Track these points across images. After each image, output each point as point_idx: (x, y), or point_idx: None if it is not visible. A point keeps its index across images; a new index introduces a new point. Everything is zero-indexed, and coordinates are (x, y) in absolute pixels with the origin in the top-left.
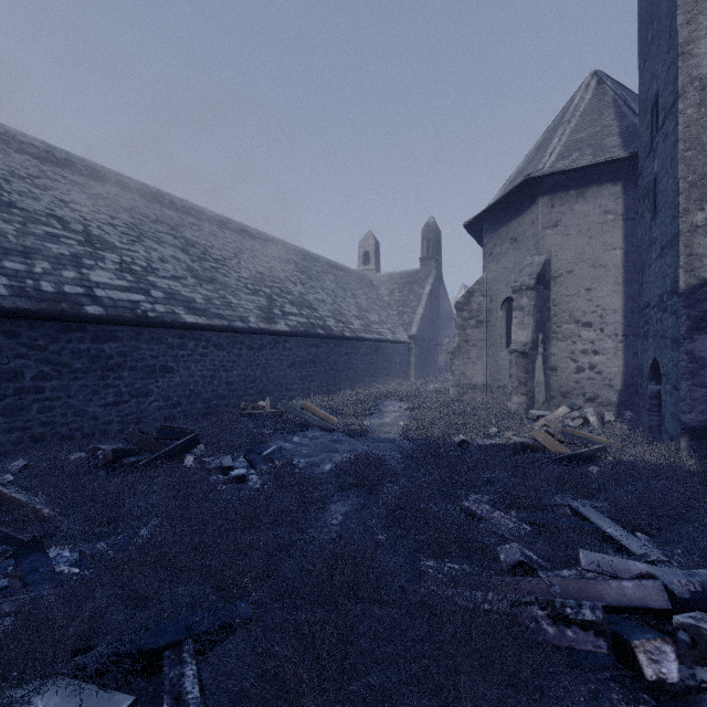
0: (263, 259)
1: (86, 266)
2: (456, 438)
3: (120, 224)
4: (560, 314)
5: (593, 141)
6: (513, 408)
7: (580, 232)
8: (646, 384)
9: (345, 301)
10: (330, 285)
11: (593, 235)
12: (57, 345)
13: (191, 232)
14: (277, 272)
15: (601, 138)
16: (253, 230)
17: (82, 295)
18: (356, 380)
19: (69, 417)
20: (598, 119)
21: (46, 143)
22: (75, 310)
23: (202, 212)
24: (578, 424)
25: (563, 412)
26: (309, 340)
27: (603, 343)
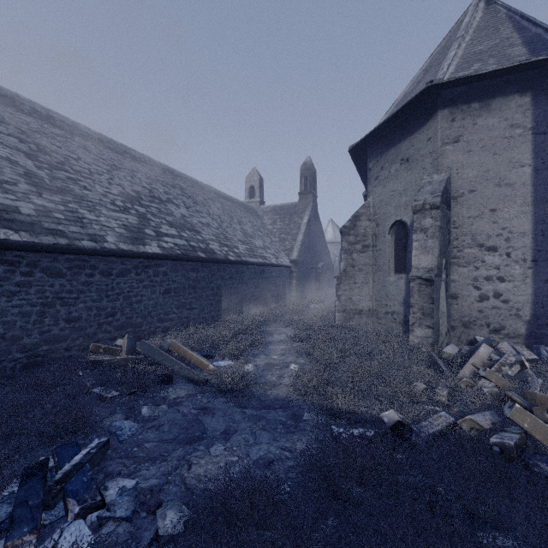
0: (144, 179)
1: None
2: (386, 415)
3: None
4: (461, 237)
5: (495, 52)
6: (415, 341)
7: (484, 148)
8: None
9: (231, 226)
10: (217, 211)
11: (499, 151)
12: None
13: (52, 141)
14: (159, 193)
15: (503, 49)
16: (138, 153)
17: None
18: (241, 304)
19: None
20: (495, 33)
21: None
22: None
23: (76, 127)
24: (516, 372)
25: (487, 352)
26: (189, 264)
27: (510, 268)
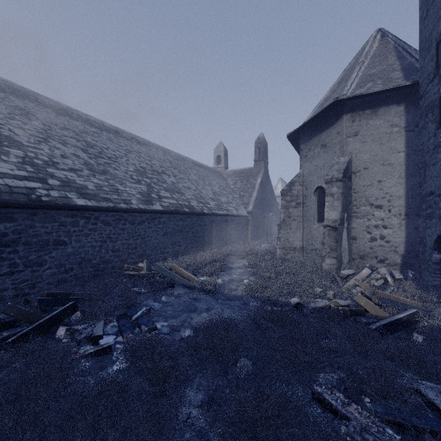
0: (146, 158)
1: None
2: (292, 300)
3: (31, 129)
4: (359, 199)
5: (382, 75)
6: (326, 267)
7: (373, 140)
8: (430, 253)
9: (204, 188)
10: (194, 177)
11: (383, 142)
12: None
13: (92, 137)
14: (156, 167)
15: (388, 73)
16: (140, 138)
17: None
18: (211, 243)
19: None
20: (384, 60)
21: None
22: None
23: (102, 124)
24: (380, 284)
25: (367, 273)
26: (178, 216)
27: (390, 220)
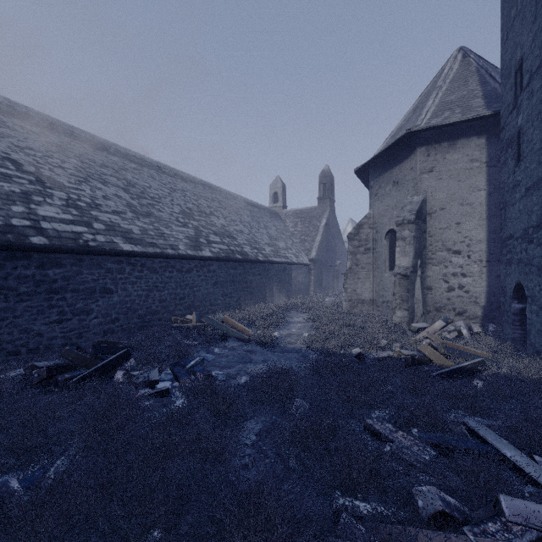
0: (192, 197)
1: (35, 202)
2: (354, 350)
3: (70, 167)
4: (435, 243)
5: (461, 103)
6: (396, 320)
7: (451, 176)
8: (509, 303)
9: (258, 231)
10: (247, 219)
11: (462, 179)
12: (4, 271)
13: (132, 175)
14: (204, 208)
15: (468, 100)
16: (185, 174)
17: (28, 227)
18: (267, 295)
19: (14, 334)
20: (464, 85)
21: (8, 99)
22: (20, 241)
23: (143, 159)
24: (453, 336)
25: (440, 325)
26: (229, 264)
27: (470, 267)
